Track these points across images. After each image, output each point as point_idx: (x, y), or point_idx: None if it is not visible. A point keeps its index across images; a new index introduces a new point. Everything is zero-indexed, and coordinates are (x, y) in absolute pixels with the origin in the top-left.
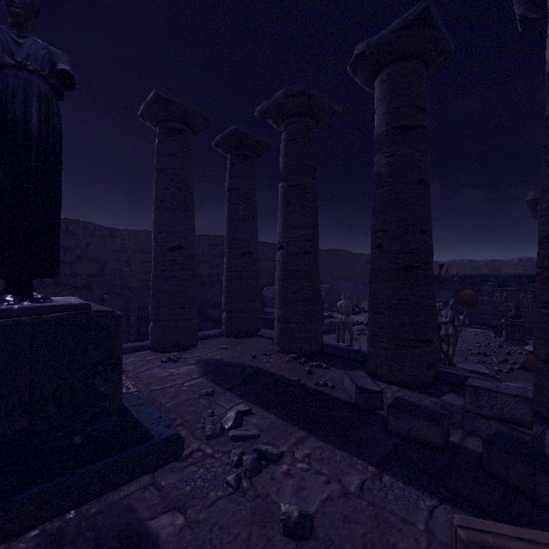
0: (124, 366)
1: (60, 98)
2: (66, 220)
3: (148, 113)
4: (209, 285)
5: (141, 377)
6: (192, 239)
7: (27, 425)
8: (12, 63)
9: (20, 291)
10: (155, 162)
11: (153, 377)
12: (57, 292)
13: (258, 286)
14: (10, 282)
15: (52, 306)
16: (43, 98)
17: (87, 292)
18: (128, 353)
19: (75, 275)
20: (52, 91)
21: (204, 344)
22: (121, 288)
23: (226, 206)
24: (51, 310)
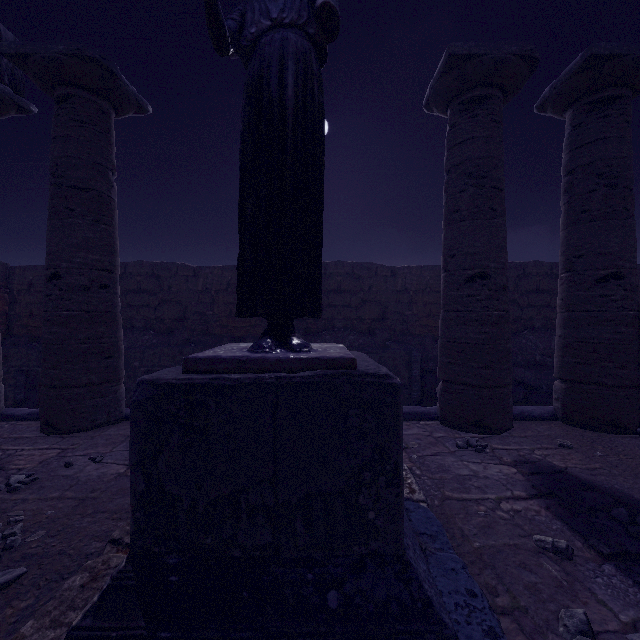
0: (406, 440)
1: (322, 59)
2: (352, 263)
3: (436, 94)
4: (516, 333)
5: (429, 466)
6: (502, 261)
7: (269, 541)
8: (268, 25)
9: (280, 334)
10: (445, 159)
11: (446, 470)
12: (344, 337)
13: (638, 338)
14: (271, 322)
15: (305, 359)
16: (300, 58)
17: (370, 338)
18: (410, 420)
19: (359, 320)
20: (312, 47)
21: (523, 429)
22: (402, 334)
23: (561, 201)
24: (304, 364)
